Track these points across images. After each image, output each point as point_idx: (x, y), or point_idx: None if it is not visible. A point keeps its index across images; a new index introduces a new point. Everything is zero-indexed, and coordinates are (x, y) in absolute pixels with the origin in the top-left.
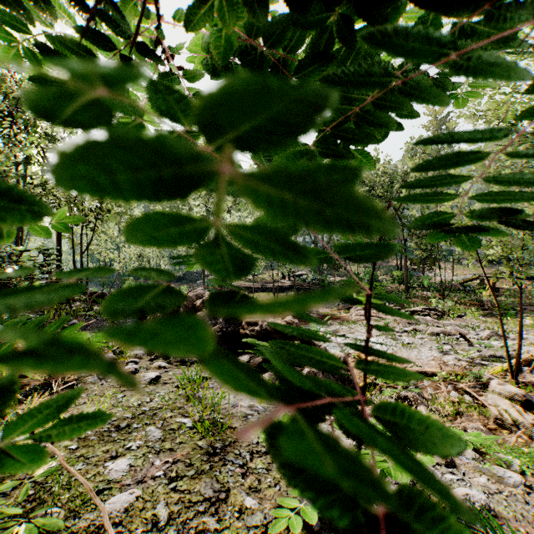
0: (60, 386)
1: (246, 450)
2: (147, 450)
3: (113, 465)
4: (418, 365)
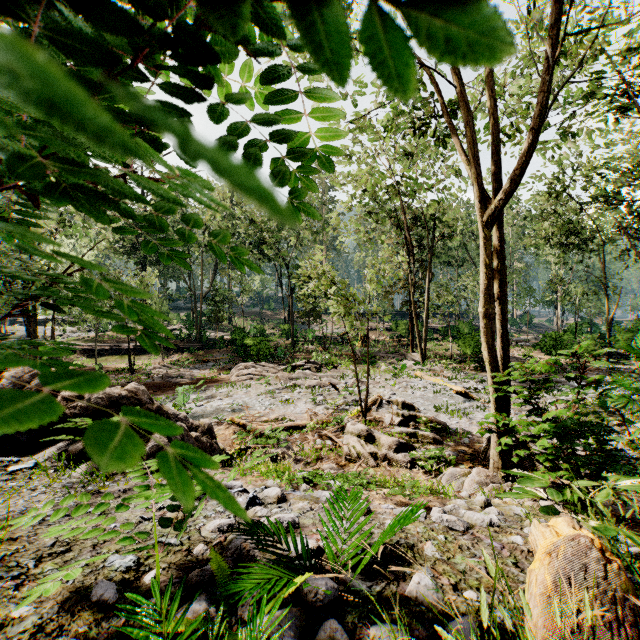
0: None
1: (31, 557)
2: None
3: None
4: (292, 420)
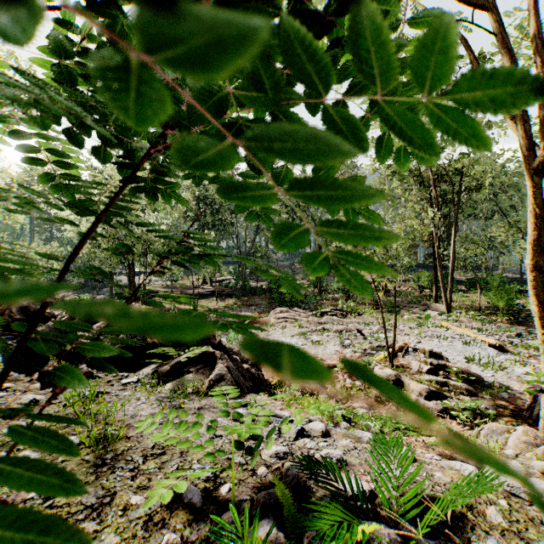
0: None
1: (140, 455)
2: None
3: None
4: (323, 360)
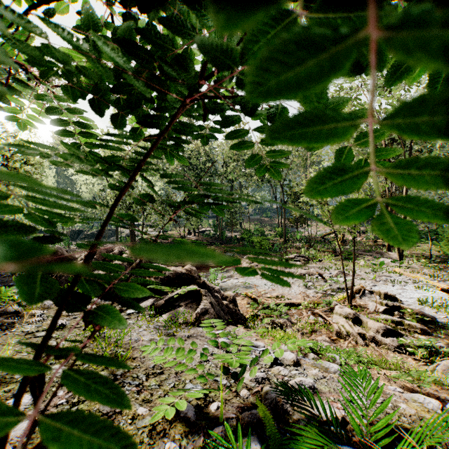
0: None
1: (143, 373)
2: (51, 385)
3: None
4: (289, 299)
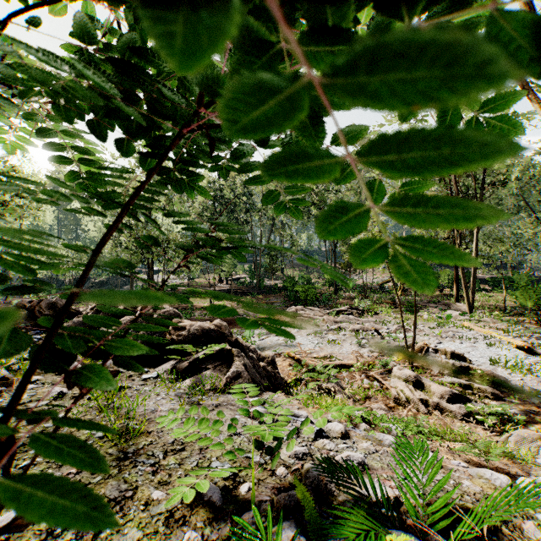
0: None
1: (160, 450)
2: (46, 466)
3: None
4: (339, 359)
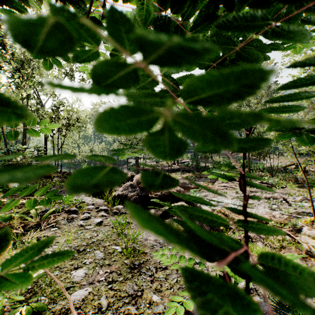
0: (46, 226)
1: (153, 266)
2: (95, 265)
3: (76, 273)
4: None
